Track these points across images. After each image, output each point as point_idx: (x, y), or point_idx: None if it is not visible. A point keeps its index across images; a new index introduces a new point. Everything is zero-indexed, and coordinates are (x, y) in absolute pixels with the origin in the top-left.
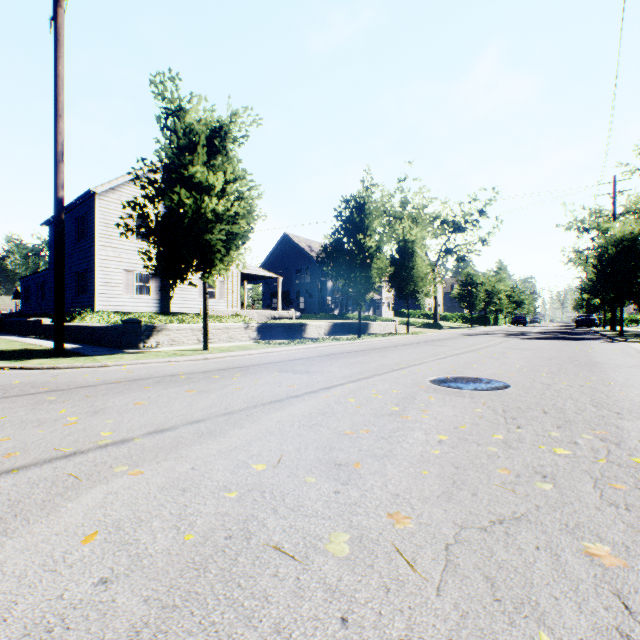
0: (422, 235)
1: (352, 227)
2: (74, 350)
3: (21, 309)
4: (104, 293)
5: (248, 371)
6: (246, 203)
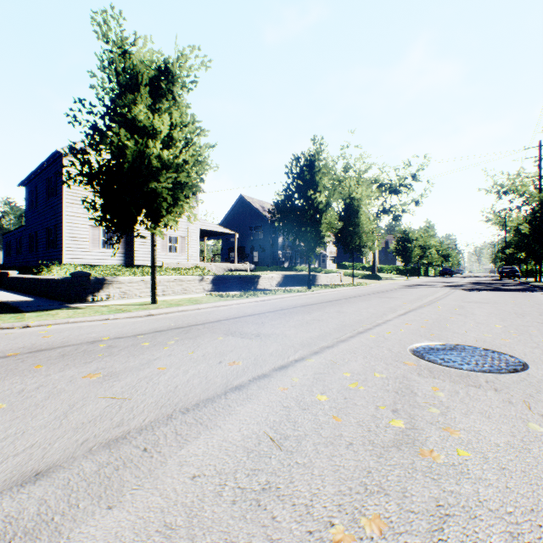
0: (366, 193)
1: (303, 184)
2: (17, 304)
3: (4, 262)
4: (71, 247)
5: (188, 334)
6: (195, 151)
